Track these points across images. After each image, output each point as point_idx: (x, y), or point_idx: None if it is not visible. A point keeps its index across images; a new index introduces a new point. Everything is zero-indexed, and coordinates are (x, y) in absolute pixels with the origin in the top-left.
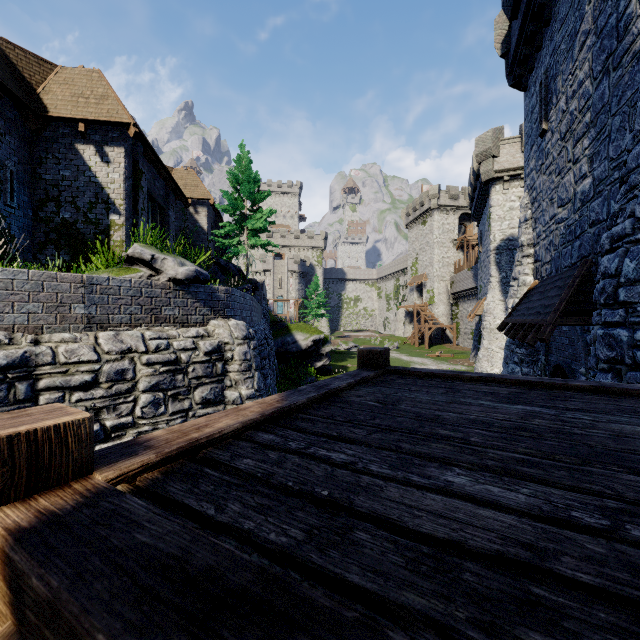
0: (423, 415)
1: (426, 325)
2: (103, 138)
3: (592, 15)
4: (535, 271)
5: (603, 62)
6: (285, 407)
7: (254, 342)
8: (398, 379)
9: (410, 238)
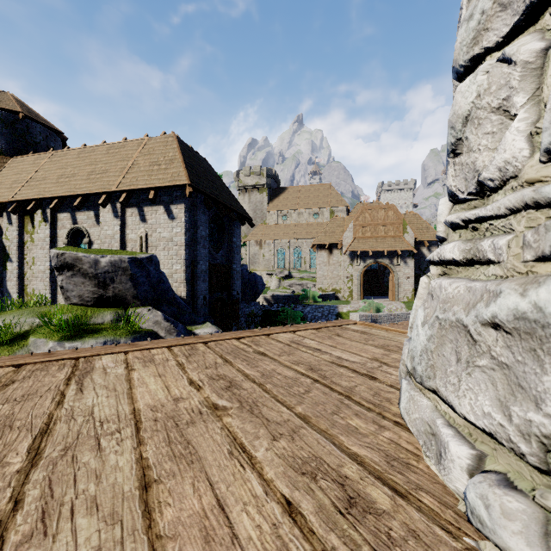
0: None
1: None
2: (429, 244)
3: None
4: None
5: None
6: None
7: None
8: None
9: None
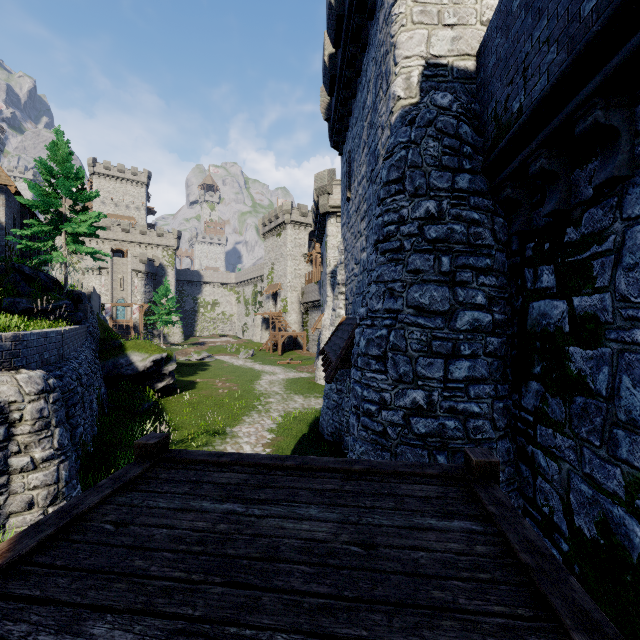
0: (140, 538)
1: (279, 333)
2: None
3: (367, 132)
4: (346, 307)
5: (370, 172)
6: (4, 564)
7: (55, 394)
8: (164, 472)
9: (266, 247)
